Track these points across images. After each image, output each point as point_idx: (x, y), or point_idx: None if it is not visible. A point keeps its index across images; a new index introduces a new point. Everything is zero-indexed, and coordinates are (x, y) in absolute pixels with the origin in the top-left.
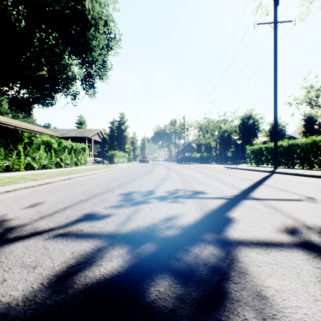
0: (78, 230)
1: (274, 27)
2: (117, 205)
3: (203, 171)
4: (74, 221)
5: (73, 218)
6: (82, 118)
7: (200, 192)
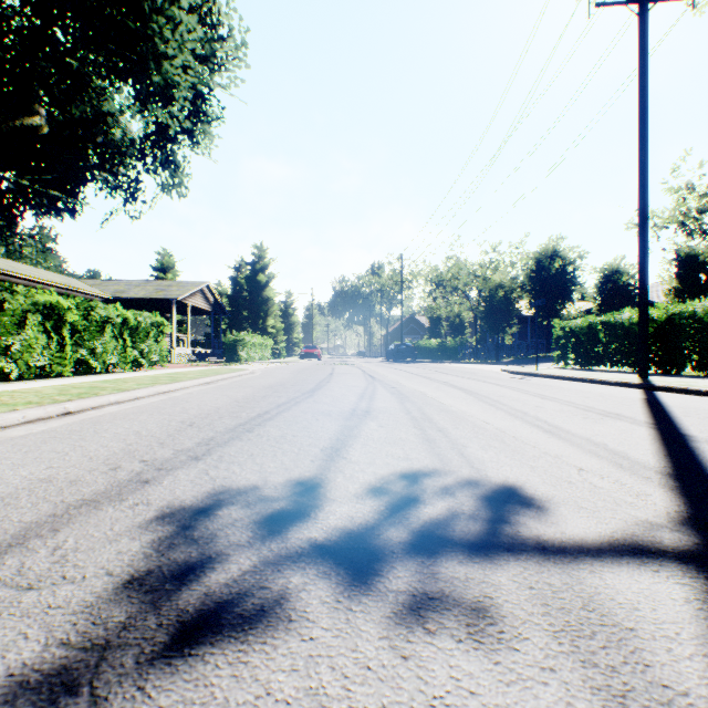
0: None
1: (640, 13)
2: (45, 682)
3: (460, 385)
4: None
5: None
6: (166, 257)
7: (514, 493)
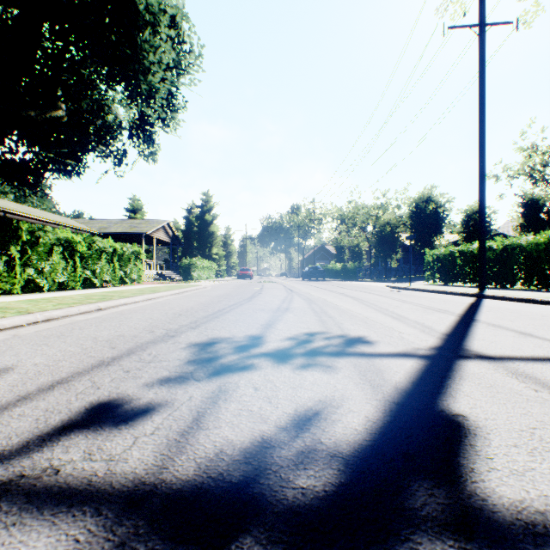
0: (46, 470)
1: (479, 34)
2: (177, 377)
3: (352, 295)
4: (53, 433)
5: (55, 420)
6: (136, 201)
7: (360, 340)
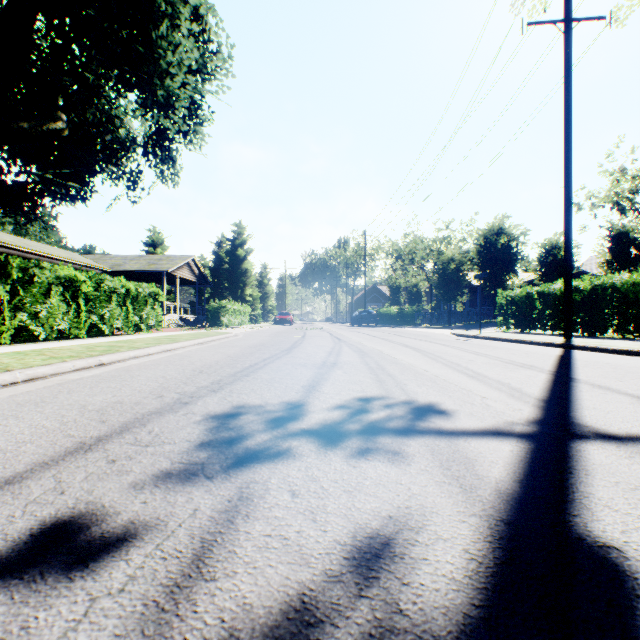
0: None
1: (565, 31)
2: (181, 472)
3: (412, 345)
4: None
5: None
6: (156, 234)
7: (432, 409)
